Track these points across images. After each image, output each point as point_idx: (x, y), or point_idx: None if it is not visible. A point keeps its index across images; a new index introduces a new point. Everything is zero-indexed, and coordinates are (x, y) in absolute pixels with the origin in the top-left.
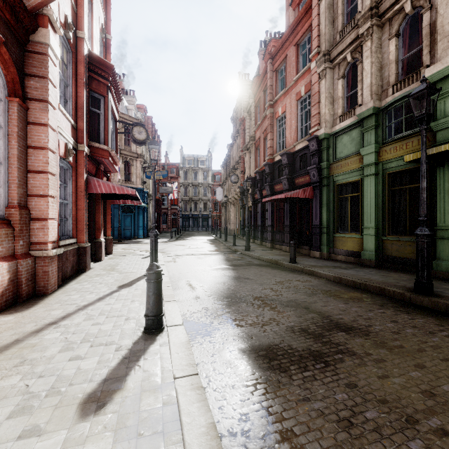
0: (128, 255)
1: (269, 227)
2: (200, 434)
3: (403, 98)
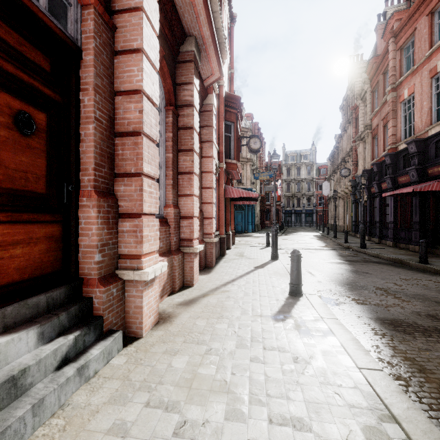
0: (247, 246)
1: (391, 224)
2: (348, 340)
3: None
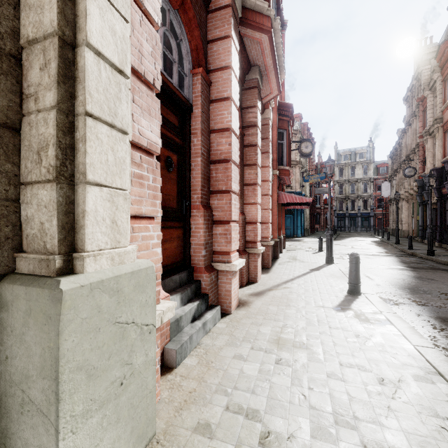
0: (298, 250)
1: None
2: (405, 327)
3: None
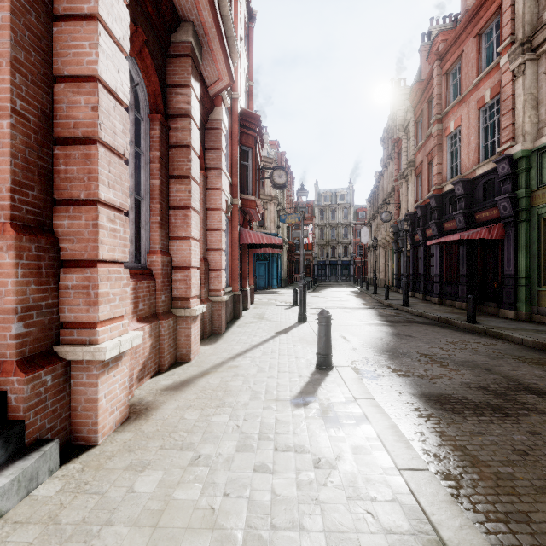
0: (269, 305)
1: (436, 277)
2: (386, 428)
3: None
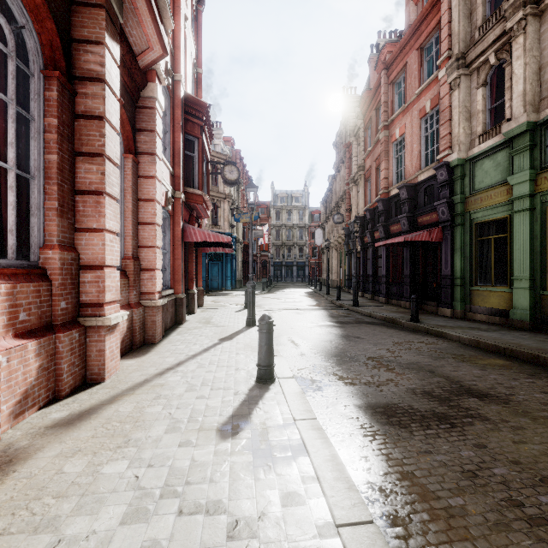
0: (219, 308)
1: (383, 278)
2: (326, 460)
3: None
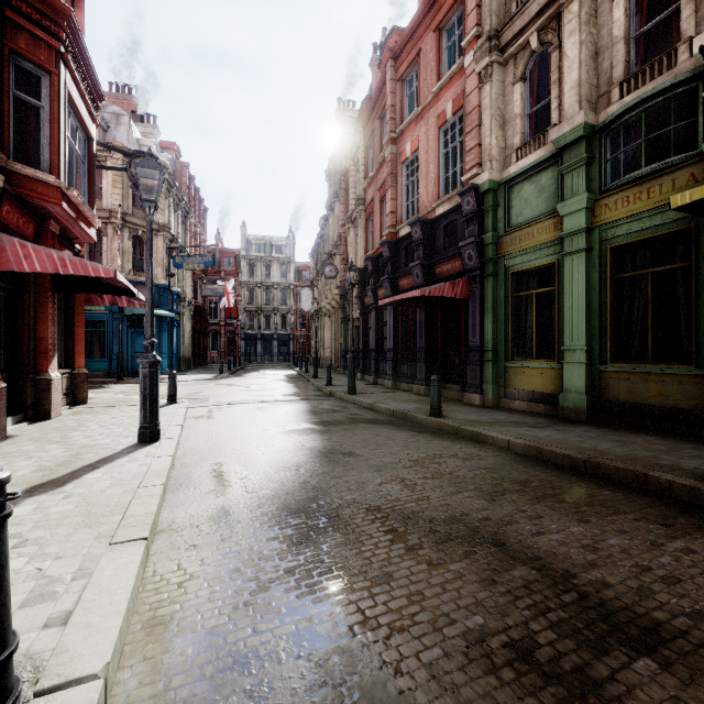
0: (117, 406)
1: (390, 352)
2: None
3: (643, 103)
